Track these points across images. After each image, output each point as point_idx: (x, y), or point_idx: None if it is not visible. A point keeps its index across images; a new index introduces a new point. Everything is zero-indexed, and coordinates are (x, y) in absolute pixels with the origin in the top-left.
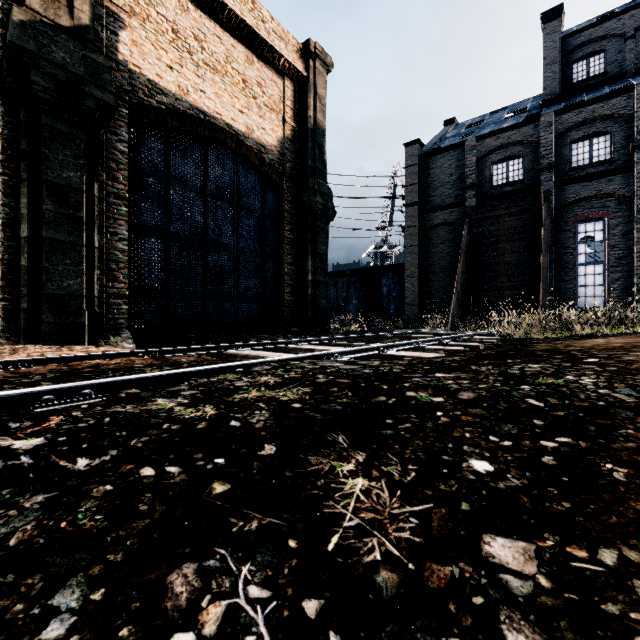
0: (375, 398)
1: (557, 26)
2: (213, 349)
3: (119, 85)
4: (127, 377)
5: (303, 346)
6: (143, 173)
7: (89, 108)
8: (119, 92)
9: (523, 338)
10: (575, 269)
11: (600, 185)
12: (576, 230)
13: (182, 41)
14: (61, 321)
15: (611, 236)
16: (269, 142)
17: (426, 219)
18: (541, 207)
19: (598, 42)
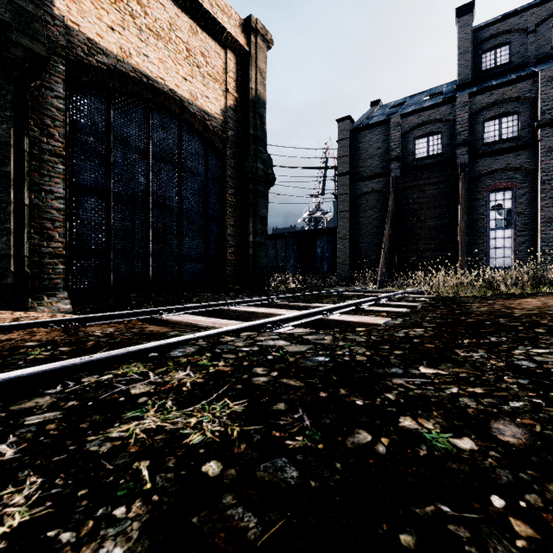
0: (351, 436)
1: (469, 20)
2: (143, 314)
3: (55, 40)
4: None
5: (243, 308)
6: (82, 132)
7: (16, 57)
8: (55, 47)
9: (451, 296)
10: (487, 233)
11: (509, 159)
12: (488, 199)
13: (124, 4)
14: None
15: (518, 204)
16: (212, 110)
17: (356, 187)
18: (458, 178)
19: (504, 35)
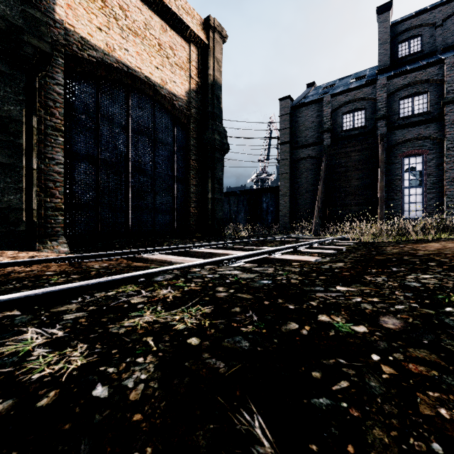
0: (285, 325)
1: (388, 16)
2: (128, 254)
3: (56, 39)
4: (9, 296)
5: (204, 250)
6: (77, 111)
7: (27, 54)
8: (56, 45)
9: (371, 242)
10: (402, 191)
11: (420, 130)
12: (403, 163)
13: (109, 9)
14: (2, 229)
15: (428, 167)
16: (179, 92)
17: (295, 154)
18: (378, 146)
19: (416, 29)
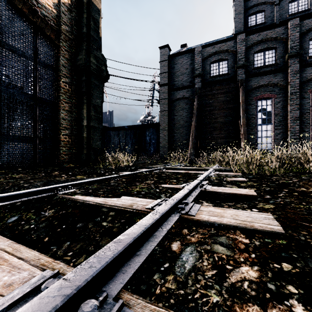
0: None
1: None
2: None
3: None
4: None
5: None
6: None
7: None
8: None
9: (259, 174)
10: (256, 127)
11: (270, 78)
12: (257, 104)
13: None
14: None
15: (276, 108)
16: None
17: (172, 95)
18: (238, 89)
19: (261, 5)
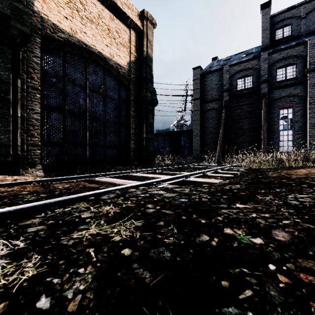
0: (198, 237)
1: (268, 11)
2: (85, 177)
3: (34, 24)
4: None
5: (140, 174)
6: (50, 76)
7: (13, 34)
8: (34, 28)
9: (257, 168)
10: (278, 132)
11: (291, 90)
12: (279, 113)
13: (73, 4)
14: None
15: (296, 116)
16: (122, 63)
17: (203, 106)
18: (261, 101)
19: (288, 20)
